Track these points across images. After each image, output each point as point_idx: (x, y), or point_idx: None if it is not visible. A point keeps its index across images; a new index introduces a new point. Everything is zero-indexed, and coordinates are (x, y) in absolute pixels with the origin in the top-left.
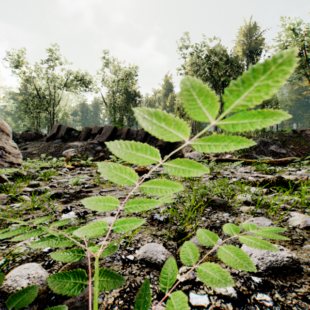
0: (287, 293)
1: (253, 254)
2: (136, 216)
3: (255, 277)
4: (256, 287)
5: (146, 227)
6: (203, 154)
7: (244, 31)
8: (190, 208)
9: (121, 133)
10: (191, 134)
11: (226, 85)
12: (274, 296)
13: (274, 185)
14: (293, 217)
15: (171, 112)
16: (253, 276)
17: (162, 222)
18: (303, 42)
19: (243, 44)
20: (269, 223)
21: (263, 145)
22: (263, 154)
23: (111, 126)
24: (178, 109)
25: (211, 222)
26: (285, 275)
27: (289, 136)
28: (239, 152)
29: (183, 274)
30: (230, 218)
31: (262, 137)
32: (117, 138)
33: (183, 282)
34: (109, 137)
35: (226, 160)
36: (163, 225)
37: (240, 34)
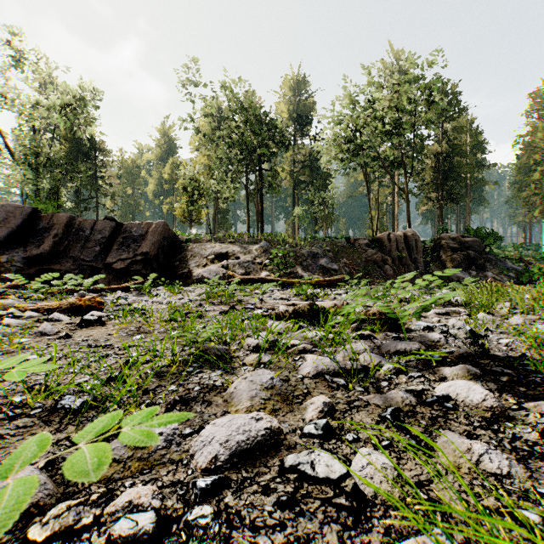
0: (246, 489)
1: (216, 437)
2: (14, 409)
3: (209, 477)
4: (197, 498)
5: (26, 432)
6: (225, 271)
7: (290, 83)
8: (150, 371)
9: (51, 224)
10: (207, 236)
11: (264, 161)
12: (223, 502)
13: (306, 317)
14: (306, 362)
15: (173, 193)
16: (204, 478)
17: (73, 411)
18: (358, 121)
19: (289, 102)
20: (268, 378)
21: (311, 258)
22: (312, 270)
23: (23, 206)
24: (184, 189)
25: (183, 392)
26: (256, 459)
27: (343, 246)
28: (280, 268)
29: (52, 521)
30: (220, 379)
31: (311, 246)
32: (40, 235)
33: (43, 541)
34: (16, 232)
35: (259, 281)
36: (76, 418)
37: (284, 85)
